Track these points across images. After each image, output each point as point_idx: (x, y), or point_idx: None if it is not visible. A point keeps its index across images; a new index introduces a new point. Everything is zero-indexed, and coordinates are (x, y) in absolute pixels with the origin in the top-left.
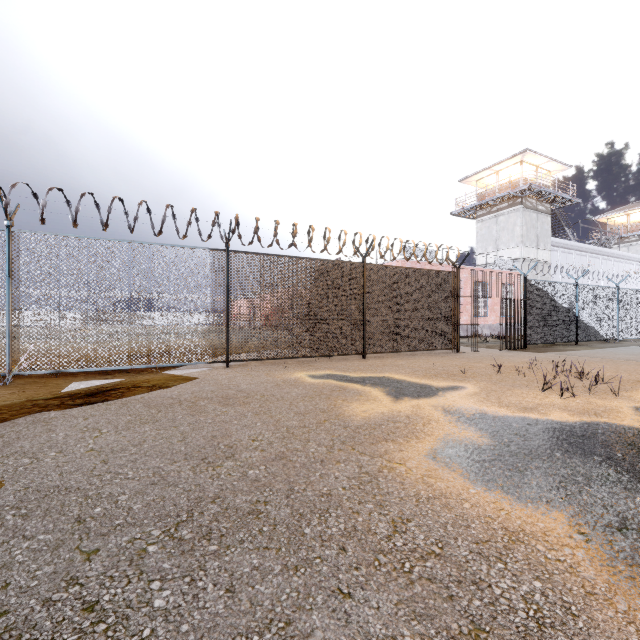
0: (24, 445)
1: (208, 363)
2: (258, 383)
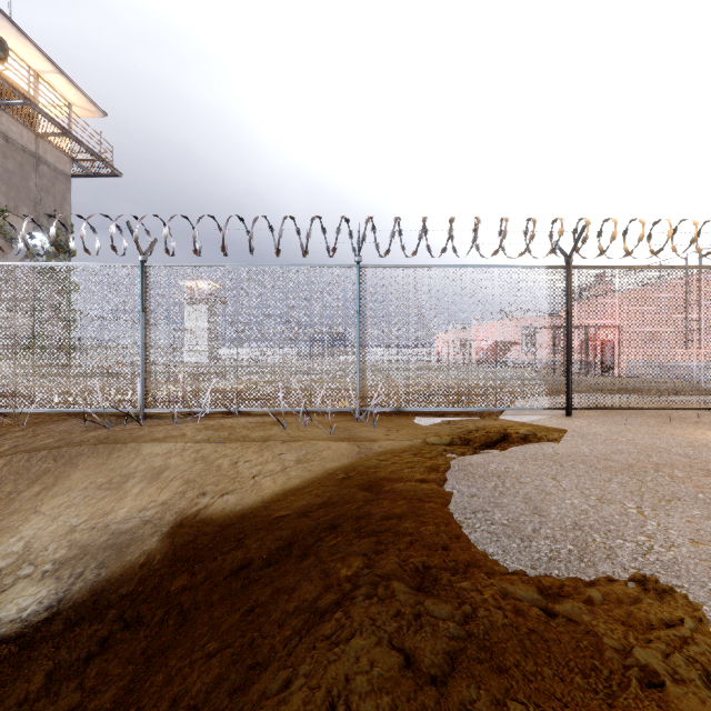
0: (562, 513)
1: (545, 409)
2: (686, 446)
